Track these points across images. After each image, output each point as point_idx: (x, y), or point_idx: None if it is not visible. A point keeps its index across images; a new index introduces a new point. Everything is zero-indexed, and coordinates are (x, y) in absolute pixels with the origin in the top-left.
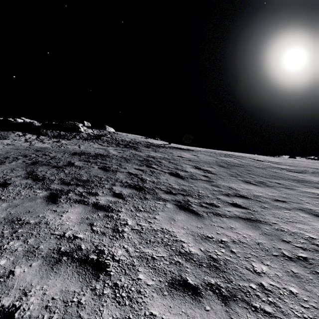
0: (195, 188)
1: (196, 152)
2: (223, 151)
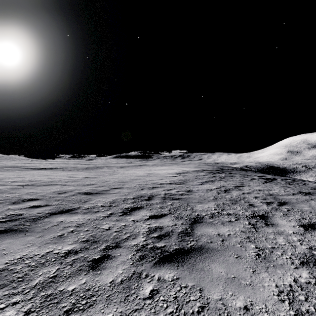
0: None
1: None
2: None
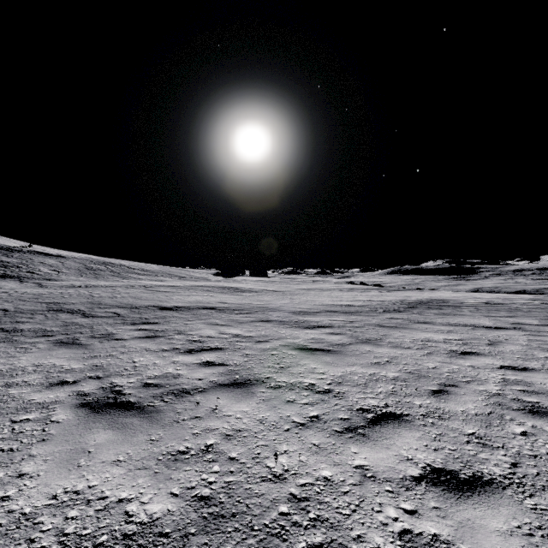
0: (44, 277)
1: (67, 259)
2: (110, 260)
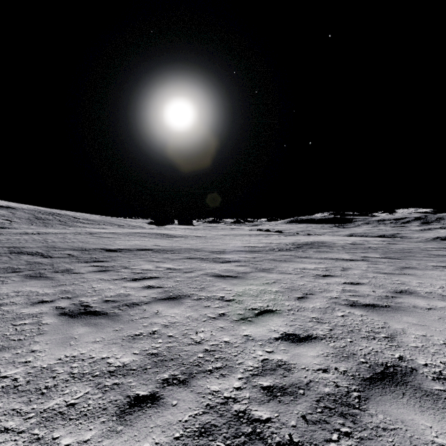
0: None
1: (17, 210)
2: (57, 211)
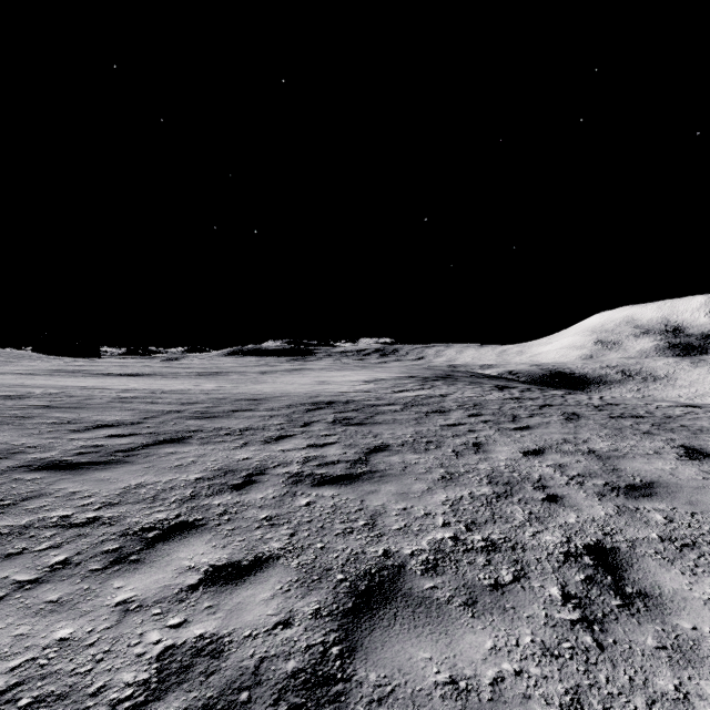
0: None
1: None
2: None
